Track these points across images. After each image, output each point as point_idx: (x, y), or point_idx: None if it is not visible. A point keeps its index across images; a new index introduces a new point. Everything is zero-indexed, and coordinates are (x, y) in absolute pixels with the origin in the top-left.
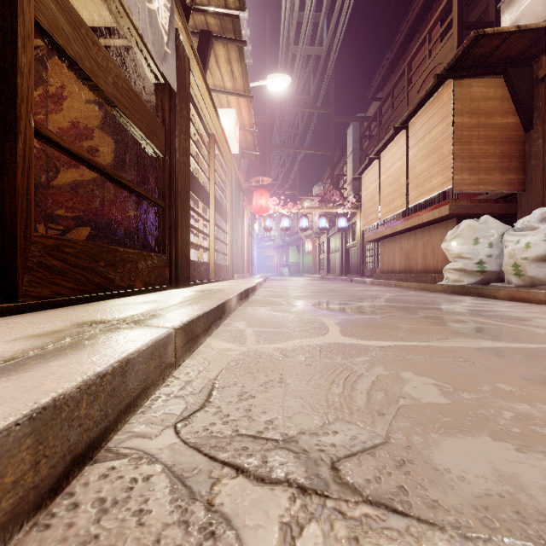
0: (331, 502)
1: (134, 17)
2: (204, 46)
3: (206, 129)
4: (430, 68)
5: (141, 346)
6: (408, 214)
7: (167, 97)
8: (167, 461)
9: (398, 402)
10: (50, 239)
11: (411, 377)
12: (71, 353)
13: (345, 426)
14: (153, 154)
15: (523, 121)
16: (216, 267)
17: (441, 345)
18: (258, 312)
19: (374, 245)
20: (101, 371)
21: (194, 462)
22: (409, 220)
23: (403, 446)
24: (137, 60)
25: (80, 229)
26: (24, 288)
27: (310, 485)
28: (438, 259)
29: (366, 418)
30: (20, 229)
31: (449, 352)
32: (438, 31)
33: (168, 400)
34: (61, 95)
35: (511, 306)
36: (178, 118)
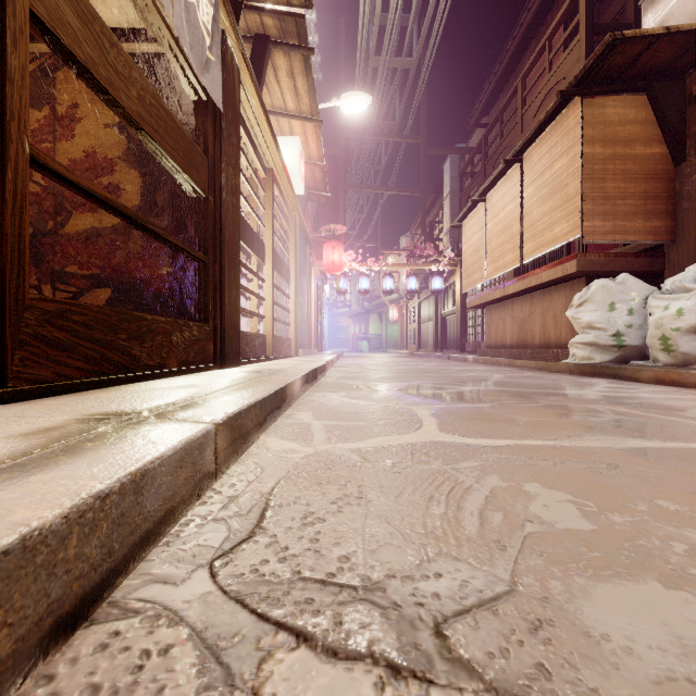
0: (437, 693)
1: (167, 15)
2: (259, 55)
3: (261, 162)
4: (550, 85)
5: (165, 451)
6: (522, 272)
7: (211, 119)
8: (196, 622)
9: (524, 528)
10: (52, 303)
11: (538, 491)
12: (64, 462)
13: (451, 565)
14: (192, 194)
15: (672, 151)
16: (275, 340)
17: (574, 444)
18: (330, 399)
19: (477, 312)
20: (102, 490)
21: (236, 624)
22: (523, 280)
23: (536, 597)
24: (172, 71)
25: (98, 290)
26: (15, 369)
27: (406, 663)
28: (562, 330)
29: (480, 553)
30: (10, 290)
31: (585, 455)
32: (560, 37)
33: (204, 525)
34: (74, 116)
35: (659, 391)
36: (225, 146)
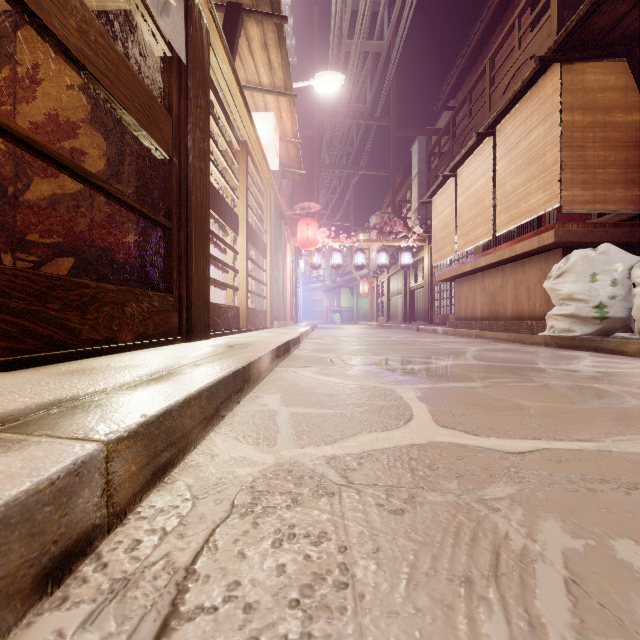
0: None
1: None
2: (231, 23)
3: (235, 134)
4: (519, 62)
5: None
6: (490, 247)
7: (175, 76)
8: None
9: None
10: None
11: None
12: None
13: None
14: (156, 156)
15: None
16: (249, 312)
17: (624, 448)
18: (301, 377)
19: (445, 286)
20: None
21: None
22: (496, 252)
23: None
24: (137, 29)
25: (60, 260)
26: None
27: None
28: (536, 302)
29: None
30: None
31: None
32: (527, 18)
33: None
34: (34, 77)
35: None
36: (192, 106)
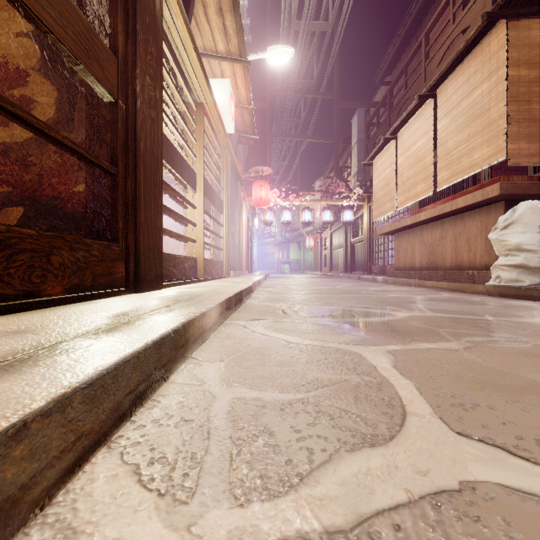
0: None
1: None
2: None
3: (192, 95)
4: (454, 35)
5: None
6: (426, 204)
7: (122, 17)
8: None
9: None
10: None
11: None
12: None
13: None
14: (102, 100)
15: None
16: (206, 263)
17: None
18: (252, 333)
19: (383, 239)
20: None
21: None
22: (436, 207)
23: None
24: None
25: (8, 209)
26: None
27: None
28: (477, 253)
29: None
30: None
31: None
32: None
33: None
34: None
35: None
36: (140, 50)
